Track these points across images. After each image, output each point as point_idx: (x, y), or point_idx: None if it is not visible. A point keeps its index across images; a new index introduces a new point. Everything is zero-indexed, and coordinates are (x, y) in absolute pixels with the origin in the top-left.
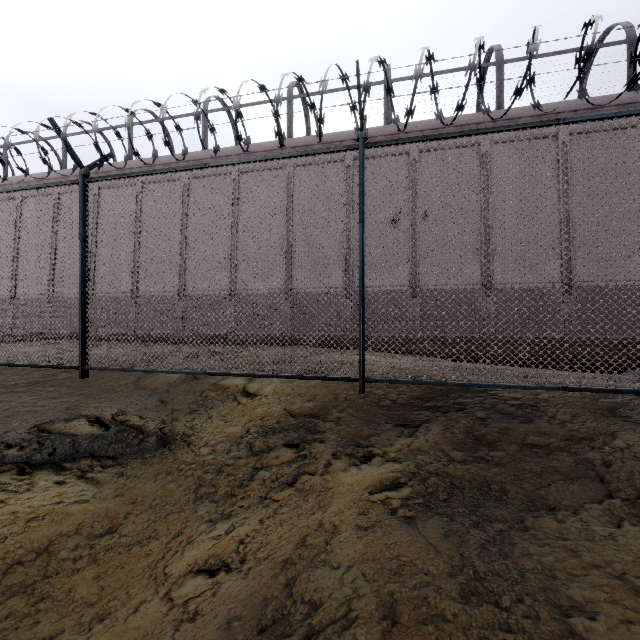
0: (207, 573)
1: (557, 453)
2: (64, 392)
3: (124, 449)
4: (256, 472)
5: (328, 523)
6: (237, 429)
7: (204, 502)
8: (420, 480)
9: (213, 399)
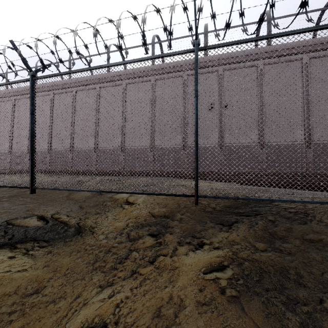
0: None
1: None
2: (28, 201)
3: (54, 236)
4: (130, 252)
5: (176, 296)
6: (121, 224)
7: (97, 272)
8: (237, 264)
9: (109, 206)
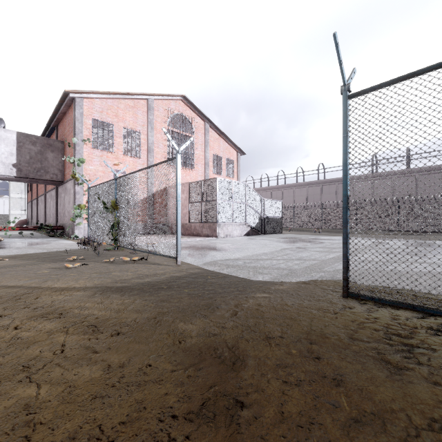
0: None
1: None
2: None
3: None
4: None
5: None
6: None
7: None
8: None
9: None
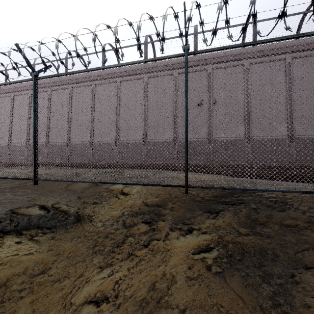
0: (95, 303)
1: (304, 230)
2: (29, 192)
3: (56, 223)
4: (126, 238)
5: (168, 273)
6: (117, 212)
7: (97, 255)
8: (222, 246)
9: (105, 196)
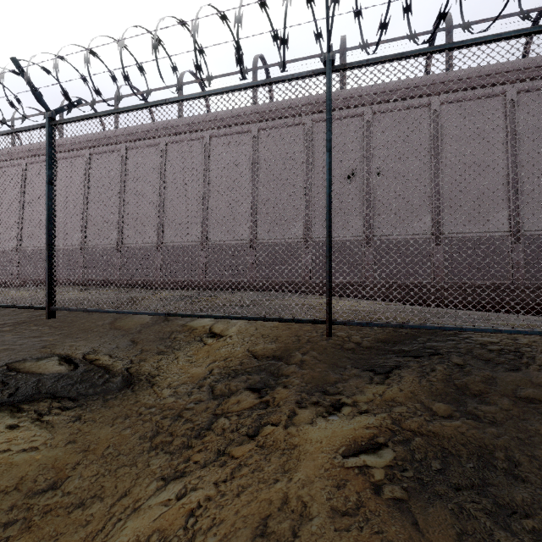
0: None
1: None
2: (45, 331)
3: (87, 389)
4: (216, 419)
5: (295, 498)
6: (201, 370)
7: (159, 453)
8: (402, 441)
9: (181, 339)
